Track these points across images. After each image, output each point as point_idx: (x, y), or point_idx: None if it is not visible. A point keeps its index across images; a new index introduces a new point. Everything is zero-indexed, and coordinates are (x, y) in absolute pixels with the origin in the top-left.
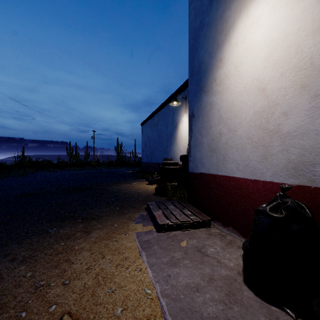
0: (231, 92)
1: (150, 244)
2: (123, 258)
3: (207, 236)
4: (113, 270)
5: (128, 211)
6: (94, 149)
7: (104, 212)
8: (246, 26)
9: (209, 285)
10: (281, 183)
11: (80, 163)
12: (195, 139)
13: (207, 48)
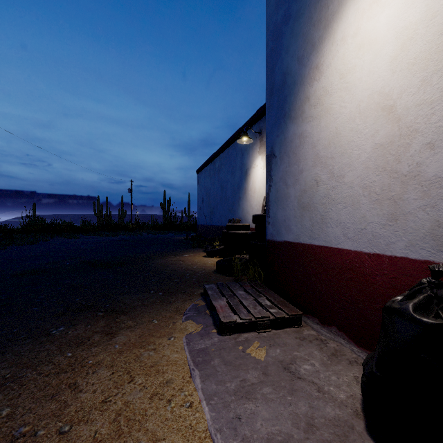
0: (335, 115)
1: (207, 356)
2: (164, 382)
3: (298, 341)
4: (146, 405)
5: (175, 299)
6: (131, 207)
7: (140, 300)
8: (361, 9)
9: (308, 438)
10: (424, 261)
11: (112, 226)
12: (276, 190)
13: (295, 51)
